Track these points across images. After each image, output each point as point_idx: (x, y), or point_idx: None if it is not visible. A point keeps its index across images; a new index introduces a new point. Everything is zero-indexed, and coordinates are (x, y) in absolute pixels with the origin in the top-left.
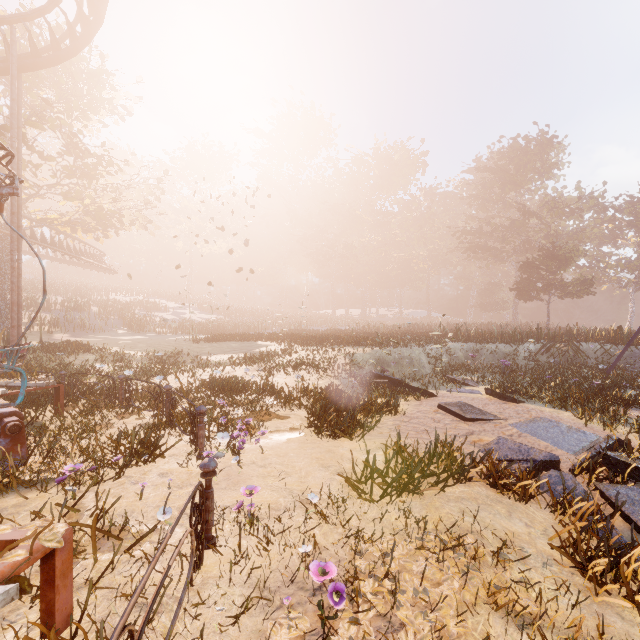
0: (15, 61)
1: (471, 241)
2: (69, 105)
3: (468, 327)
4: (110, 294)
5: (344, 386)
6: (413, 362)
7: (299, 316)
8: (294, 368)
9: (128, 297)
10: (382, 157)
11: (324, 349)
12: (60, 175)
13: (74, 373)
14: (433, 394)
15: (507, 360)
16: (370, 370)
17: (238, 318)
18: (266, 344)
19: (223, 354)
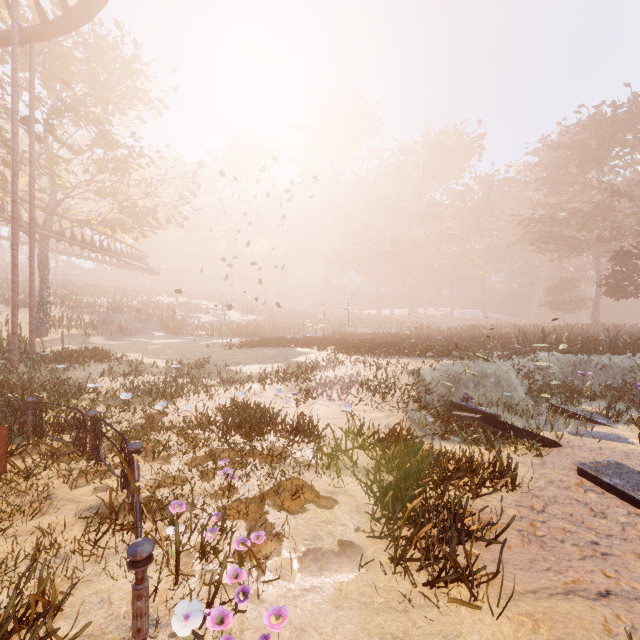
0: (16, 25)
1: (540, 230)
2: (102, 96)
3: (539, 330)
4: (156, 296)
5: (413, 423)
6: (500, 382)
7: (342, 317)
8: (340, 391)
9: (173, 298)
10: (433, 143)
11: (376, 361)
12: (92, 170)
13: (41, 402)
14: (556, 443)
15: (628, 379)
16: (443, 394)
17: (279, 319)
18: (306, 351)
19: (255, 364)
